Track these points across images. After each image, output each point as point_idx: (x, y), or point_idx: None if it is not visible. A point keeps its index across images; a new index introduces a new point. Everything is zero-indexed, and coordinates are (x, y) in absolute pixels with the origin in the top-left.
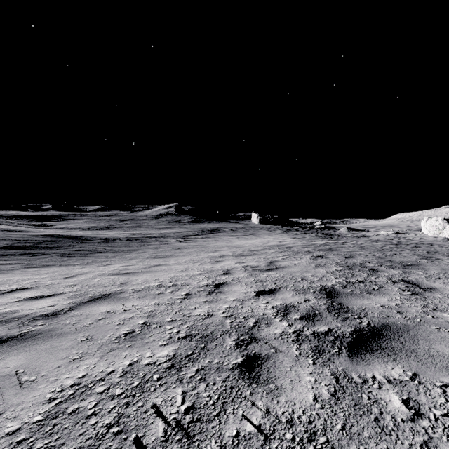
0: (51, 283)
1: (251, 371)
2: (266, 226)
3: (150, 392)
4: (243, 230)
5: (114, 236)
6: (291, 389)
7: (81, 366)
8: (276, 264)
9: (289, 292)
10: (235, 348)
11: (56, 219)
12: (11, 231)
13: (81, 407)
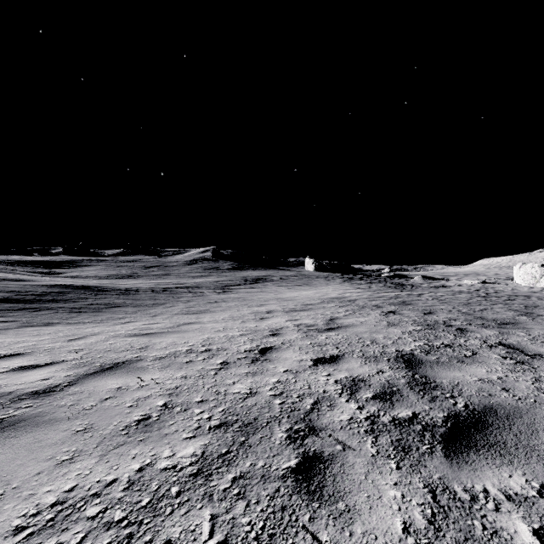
0: (51, 348)
1: (310, 480)
2: (323, 274)
3: (164, 516)
4: (295, 279)
5: (136, 287)
6: (369, 510)
7: (70, 472)
8: (337, 321)
9: (356, 361)
10: (287, 443)
11: (67, 265)
12: (10, 281)
13: (60, 543)
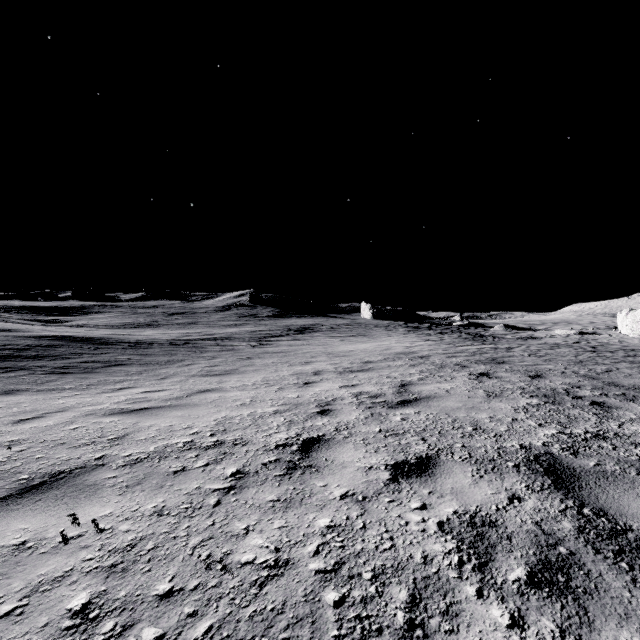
0: None
1: None
2: (382, 322)
3: None
4: (348, 328)
5: (153, 338)
6: None
7: None
8: (412, 389)
9: (463, 469)
10: None
11: (75, 312)
12: None
13: None
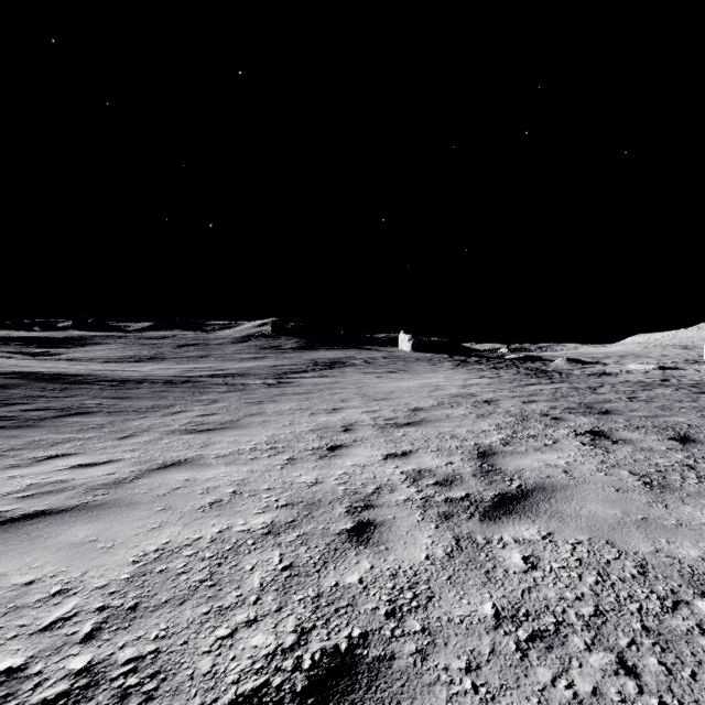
0: None
1: None
2: (424, 355)
3: None
4: (385, 362)
5: (149, 375)
6: None
7: None
8: (503, 466)
9: None
10: None
11: (71, 343)
12: None
13: None
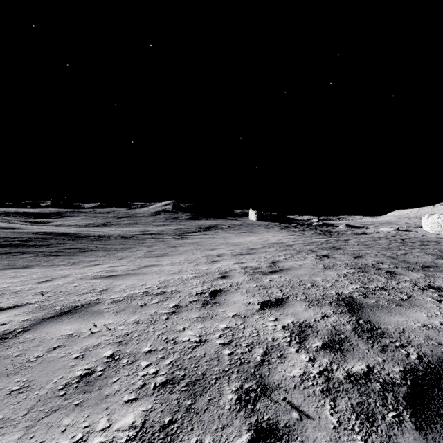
0: (20, 290)
1: None
2: (264, 223)
3: None
4: (240, 227)
5: (109, 233)
6: None
7: None
8: (278, 265)
9: (300, 304)
10: (237, 408)
11: (54, 216)
12: (2, 229)
13: None
